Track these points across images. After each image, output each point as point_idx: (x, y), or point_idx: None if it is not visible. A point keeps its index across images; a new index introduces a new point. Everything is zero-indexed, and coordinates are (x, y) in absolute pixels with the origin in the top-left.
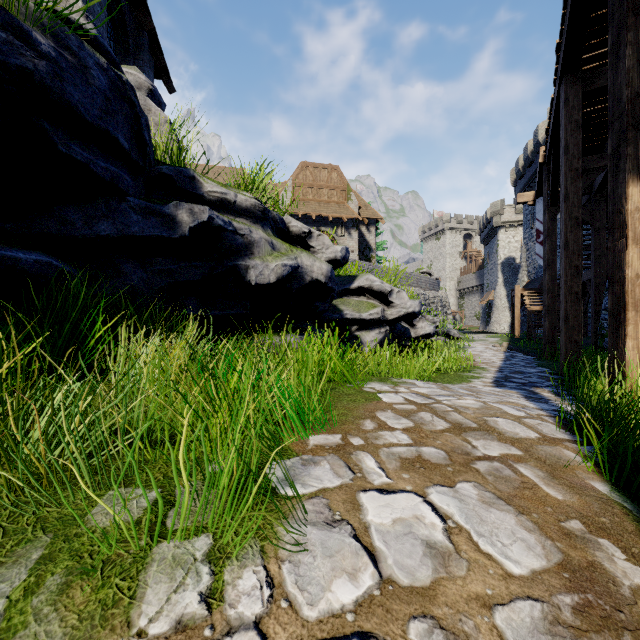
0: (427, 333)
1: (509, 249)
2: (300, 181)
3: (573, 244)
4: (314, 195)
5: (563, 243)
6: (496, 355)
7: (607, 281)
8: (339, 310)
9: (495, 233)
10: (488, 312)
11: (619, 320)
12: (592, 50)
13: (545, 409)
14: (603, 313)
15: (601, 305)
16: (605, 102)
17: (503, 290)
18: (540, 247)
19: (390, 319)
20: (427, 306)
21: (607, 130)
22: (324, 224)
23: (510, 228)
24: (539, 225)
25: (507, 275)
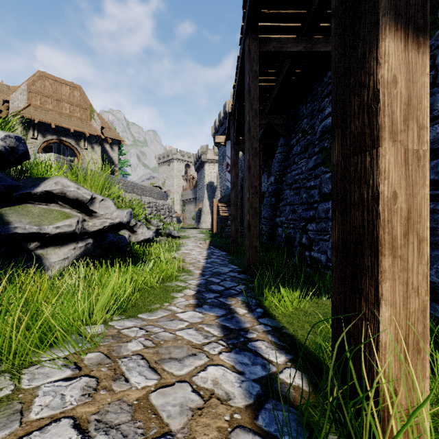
0: (147, 238)
1: (211, 176)
2: (37, 88)
3: (254, 169)
4: (54, 106)
5: (247, 167)
6: (201, 253)
7: (264, 199)
8: (4, 222)
9: (203, 165)
10: (199, 215)
11: (361, 266)
12: (265, 20)
13: (255, 399)
14: (263, 220)
15: (259, 214)
16: (267, 75)
17: (207, 202)
18: (228, 174)
19: (93, 231)
20: (158, 211)
21: (266, 99)
22: (66, 135)
23: (211, 163)
24: (228, 159)
25: (210, 192)
